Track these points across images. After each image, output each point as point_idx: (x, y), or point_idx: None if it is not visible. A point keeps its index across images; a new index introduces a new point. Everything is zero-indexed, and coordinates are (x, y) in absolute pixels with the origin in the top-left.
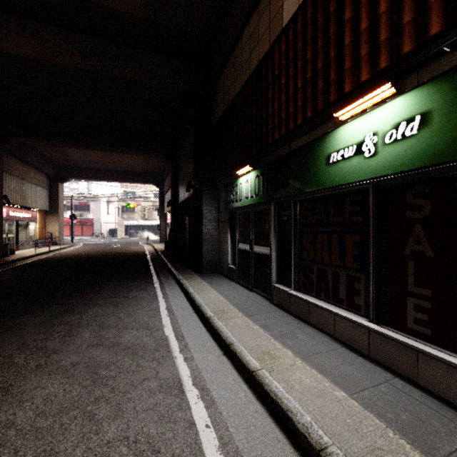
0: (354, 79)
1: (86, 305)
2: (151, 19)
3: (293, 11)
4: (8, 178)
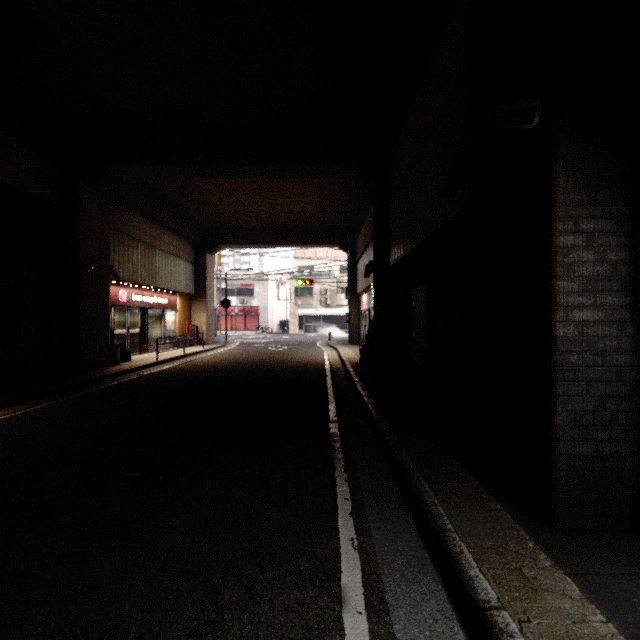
0: None
1: None
2: None
3: None
4: (128, 243)
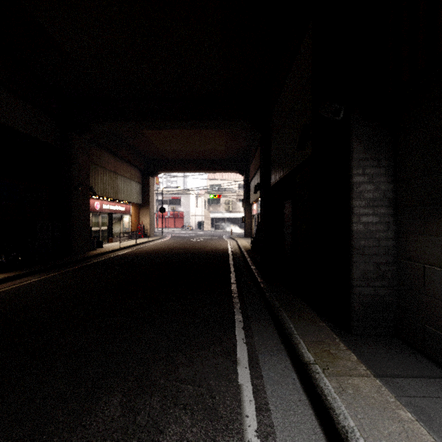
0: None
1: None
2: None
3: None
4: (100, 171)
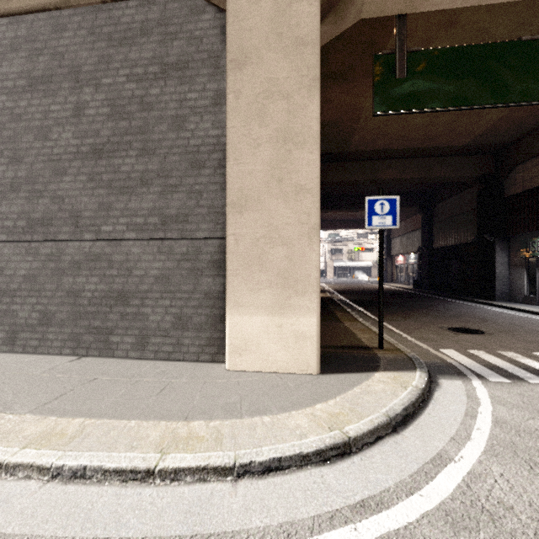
0: None
1: (448, 308)
2: (469, 145)
3: None
4: None
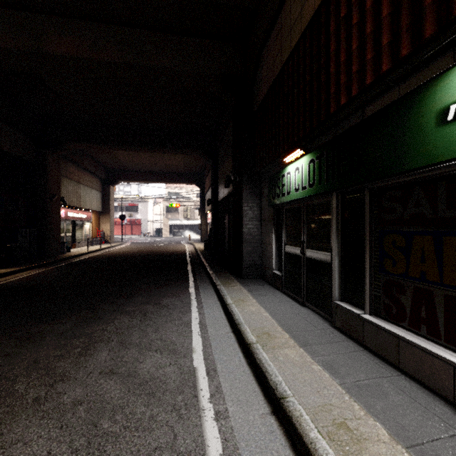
0: None
1: (115, 312)
2: None
3: None
4: (66, 181)
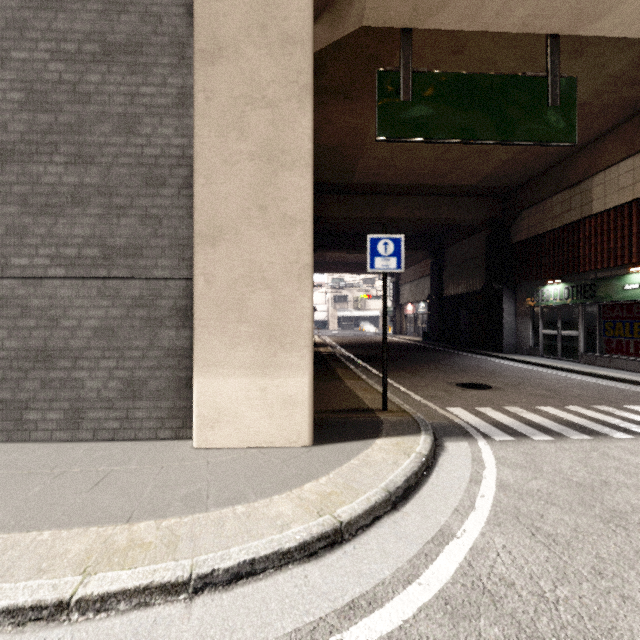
0: (637, 258)
1: (457, 361)
2: (478, 185)
3: (600, 210)
4: None
